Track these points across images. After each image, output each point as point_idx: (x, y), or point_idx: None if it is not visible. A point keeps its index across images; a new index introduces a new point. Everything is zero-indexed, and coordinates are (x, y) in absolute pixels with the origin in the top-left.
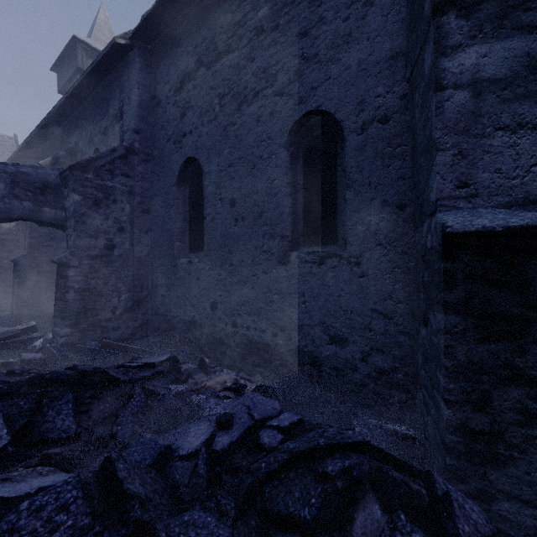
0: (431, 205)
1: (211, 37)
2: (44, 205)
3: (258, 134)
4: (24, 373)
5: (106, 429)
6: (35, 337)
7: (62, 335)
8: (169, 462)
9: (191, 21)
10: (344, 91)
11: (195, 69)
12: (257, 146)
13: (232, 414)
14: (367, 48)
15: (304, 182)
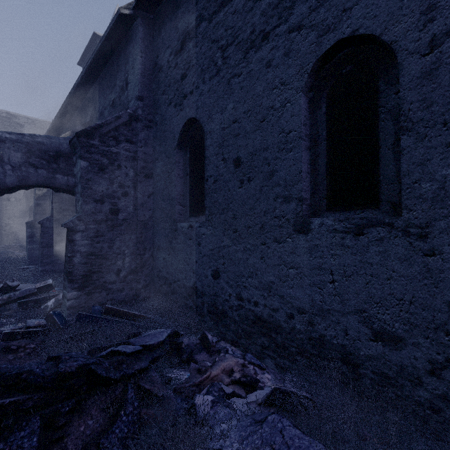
0: None
1: None
2: (57, 172)
3: (269, 81)
4: (20, 349)
5: None
6: (49, 297)
7: (69, 298)
8: None
9: None
10: (397, 1)
11: (195, 26)
12: (267, 95)
13: None
14: None
15: (329, 132)
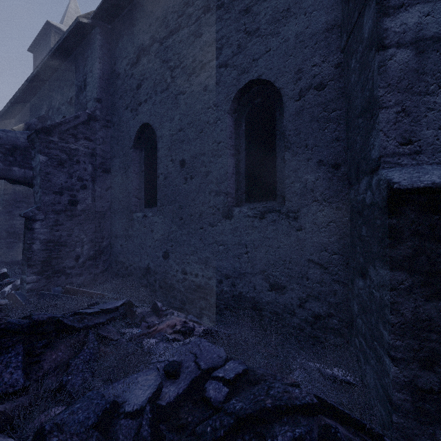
0: (372, 162)
1: (163, 16)
2: (14, 164)
3: (205, 102)
4: None
5: (57, 379)
6: (5, 283)
7: (28, 281)
8: (113, 419)
9: (146, 2)
10: (283, 62)
11: (149, 45)
12: (204, 112)
13: (180, 362)
14: (304, 21)
15: (247, 145)
